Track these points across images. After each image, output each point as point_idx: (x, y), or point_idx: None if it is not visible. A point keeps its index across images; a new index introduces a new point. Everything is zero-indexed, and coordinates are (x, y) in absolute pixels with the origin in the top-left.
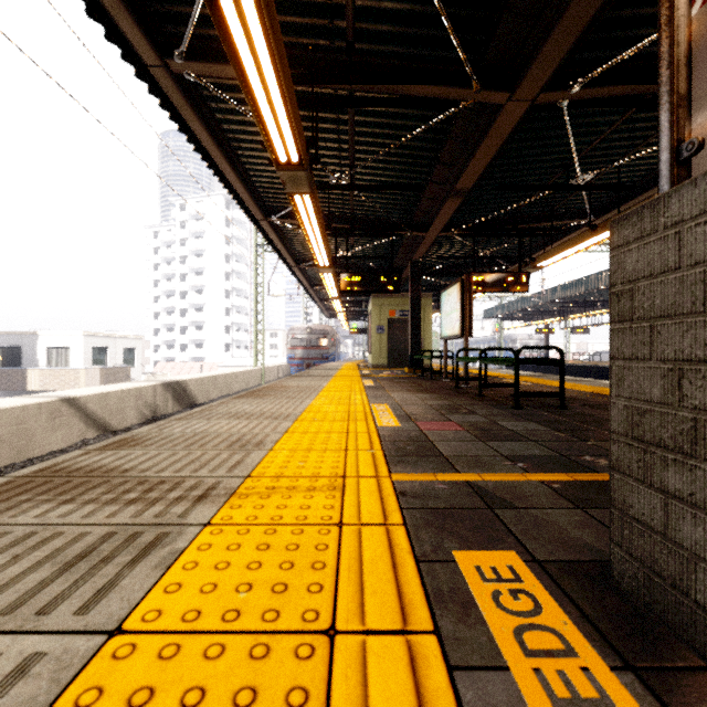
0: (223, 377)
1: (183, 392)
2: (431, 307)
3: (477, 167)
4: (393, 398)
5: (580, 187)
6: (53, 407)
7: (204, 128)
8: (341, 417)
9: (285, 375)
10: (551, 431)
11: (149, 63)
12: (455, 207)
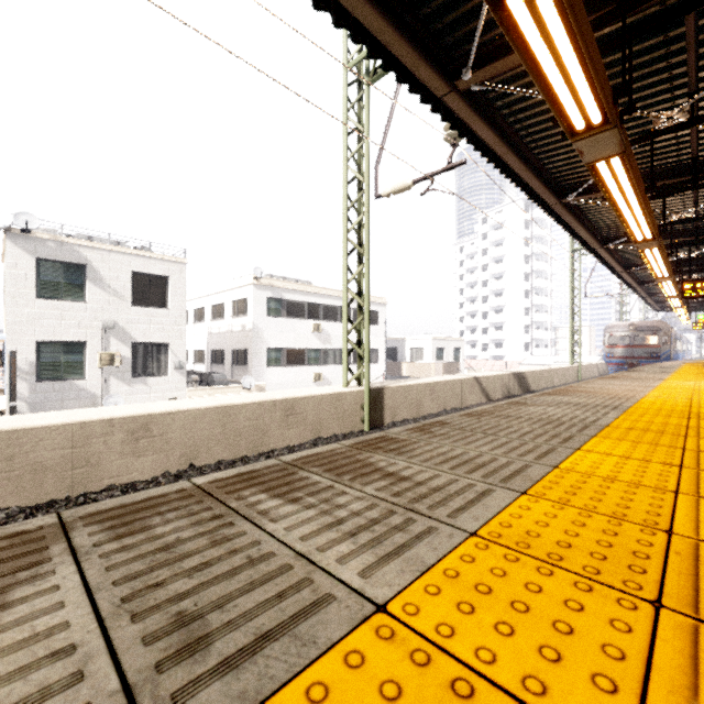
0: (547, 371)
1: (523, 381)
2: None
3: None
4: None
5: None
6: (471, 381)
7: (572, 217)
8: (687, 389)
9: (600, 374)
10: None
11: (551, 204)
12: None
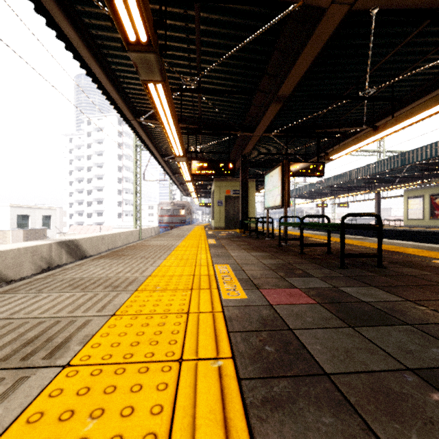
0: (109, 236)
1: (76, 248)
2: (254, 188)
3: (297, 74)
4: (233, 256)
5: (366, 98)
6: None
7: (71, 26)
8: (185, 283)
9: (156, 233)
10: (407, 302)
11: None
12: (276, 111)
